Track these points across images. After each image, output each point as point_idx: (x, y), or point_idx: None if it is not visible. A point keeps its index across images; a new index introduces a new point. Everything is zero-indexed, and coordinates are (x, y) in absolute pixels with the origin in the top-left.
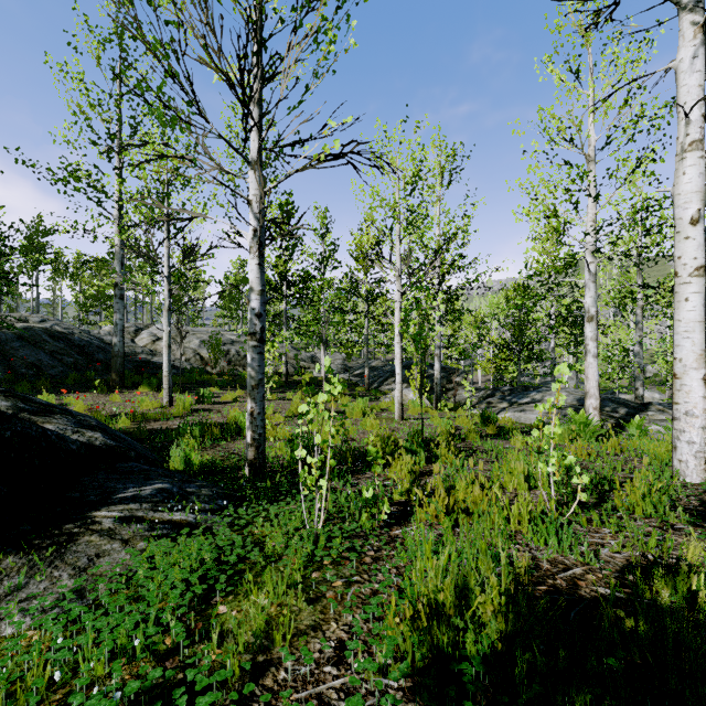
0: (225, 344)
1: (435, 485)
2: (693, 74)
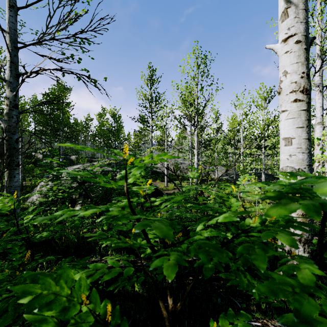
0: (179, 164)
1: (238, 210)
2: (318, 103)
